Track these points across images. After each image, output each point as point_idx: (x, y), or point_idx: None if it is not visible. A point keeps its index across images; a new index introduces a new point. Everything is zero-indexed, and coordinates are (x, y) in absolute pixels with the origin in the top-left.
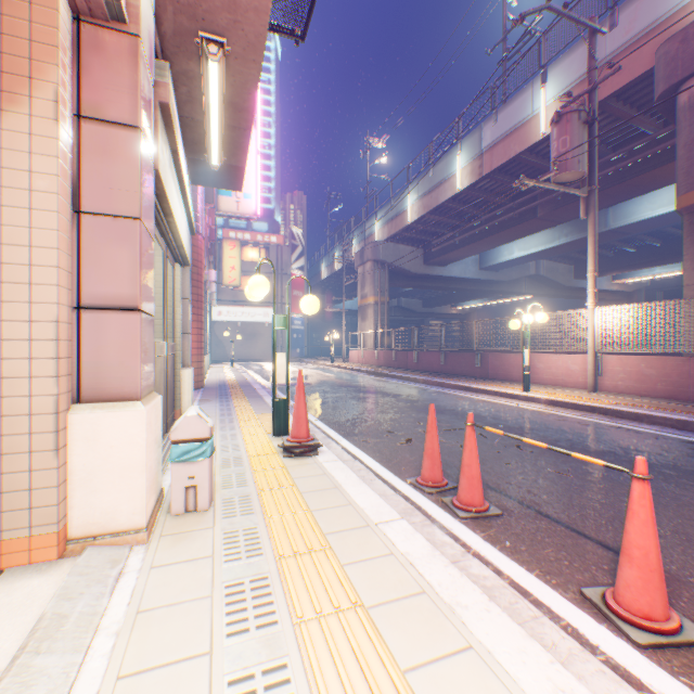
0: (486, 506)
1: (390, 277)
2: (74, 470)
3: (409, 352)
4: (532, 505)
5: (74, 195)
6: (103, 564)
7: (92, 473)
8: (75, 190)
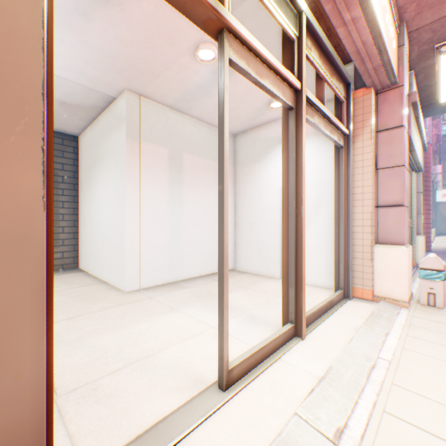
0: None
1: None
2: (375, 269)
3: None
4: None
5: (374, 163)
6: (389, 307)
7: (382, 272)
8: (374, 161)
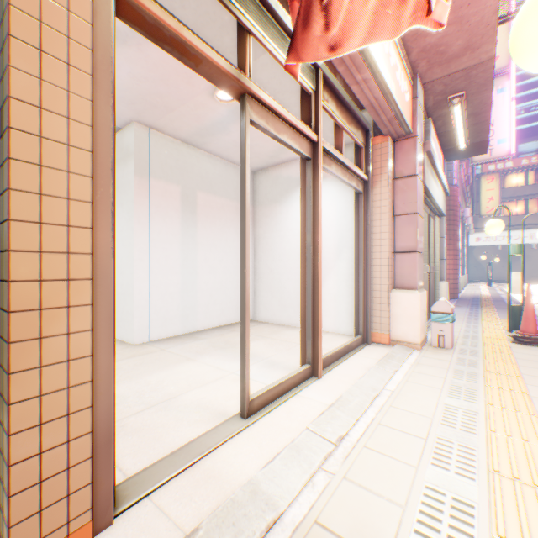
0: None
1: None
2: (392, 314)
3: None
4: None
5: (391, 210)
6: (403, 349)
7: (398, 316)
8: (392, 208)
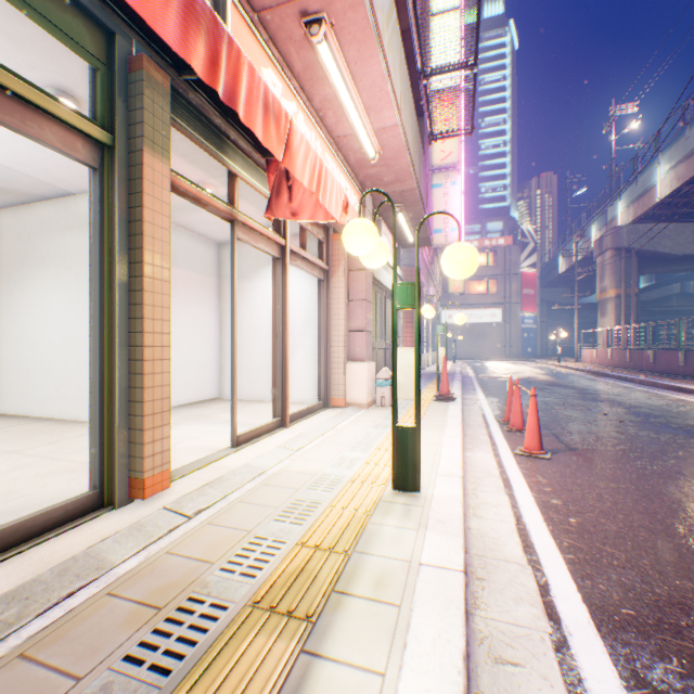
0: (521, 428)
1: (640, 263)
2: (348, 381)
3: (643, 352)
4: (556, 434)
5: (348, 296)
6: (355, 409)
7: (352, 383)
8: (348, 294)
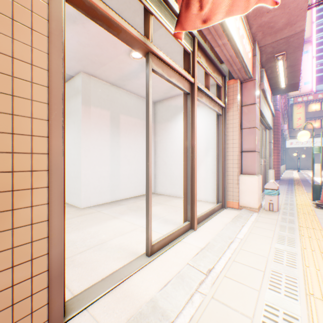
0: None
1: None
2: (240, 189)
3: None
4: None
5: (239, 125)
6: (247, 212)
7: (244, 191)
8: (240, 124)
